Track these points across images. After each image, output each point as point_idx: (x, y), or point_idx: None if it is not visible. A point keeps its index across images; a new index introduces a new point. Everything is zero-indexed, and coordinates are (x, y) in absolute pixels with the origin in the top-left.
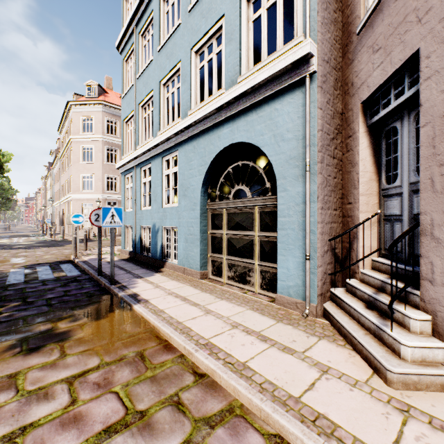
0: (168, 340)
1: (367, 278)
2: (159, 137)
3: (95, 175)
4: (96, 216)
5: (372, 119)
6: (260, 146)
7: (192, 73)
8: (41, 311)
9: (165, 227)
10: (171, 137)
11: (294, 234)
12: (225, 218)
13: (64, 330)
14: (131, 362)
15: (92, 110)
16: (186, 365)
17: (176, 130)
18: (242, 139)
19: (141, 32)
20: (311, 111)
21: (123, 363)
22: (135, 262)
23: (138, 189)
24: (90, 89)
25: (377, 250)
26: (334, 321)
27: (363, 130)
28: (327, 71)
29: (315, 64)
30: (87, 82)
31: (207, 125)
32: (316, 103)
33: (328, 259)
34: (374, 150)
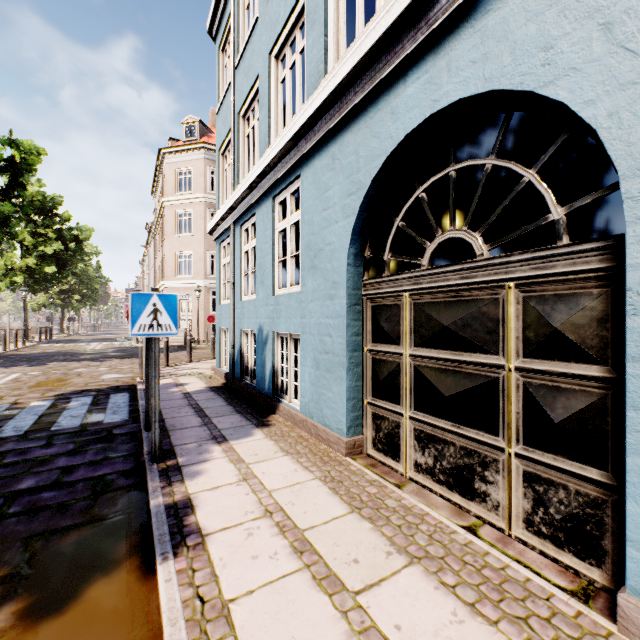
0: None
1: None
2: (265, 156)
3: (195, 252)
4: None
5: None
6: (537, 86)
7: None
8: None
9: (279, 333)
10: (286, 148)
11: None
12: (409, 315)
13: None
14: None
15: (191, 159)
16: None
17: (295, 127)
18: (465, 89)
19: None
20: None
21: None
22: (229, 396)
23: (237, 265)
24: (189, 128)
25: None
26: None
27: None
28: None
29: None
30: (185, 119)
31: (362, 91)
32: None
33: None
34: None
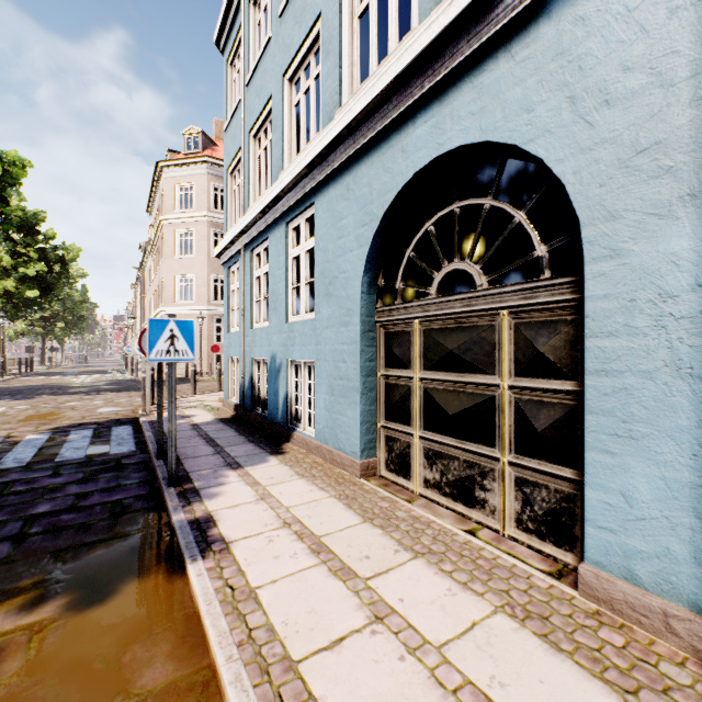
0: None
1: None
2: (279, 181)
3: (197, 276)
4: None
5: None
6: (522, 142)
7: (343, 31)
8: None
9: (292, 361)
10: (300, 175)
11: (654, 391)
12: (419, 341)
13: None
14: None
15: (193, 173)
16: None
17: (310, 156)
18: (466, 137)
19: None
20: None
21: None
22: (240, 427)
23: (248, 291)
24: (190, 140)
25: None
26: None
27: None
28: None
29: None
30: (186, 130)
31: (375, 128)
32: None
33: None
34: None
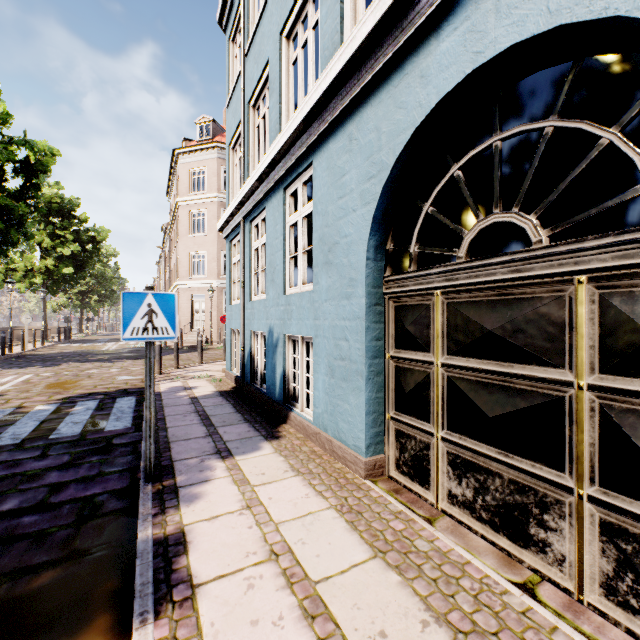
0: None
1: None
2: (275, 143)
3: (208, 252)
4: None
5: None
6: (632, 7)
7: None
8: None
9: (290, 335)
10: (297, 132)
11: None
12: (441, 317)
13: None
14: None
15: (204, 158)
16: None
17: (307, 106)
18: (521, 30)
19: None
20: None
21: None
22: (238, 402)
23: (247, 263)
24: (202, 128)
25: None
26: None
27: None
28: None
29: None
30: (199, 119)
31: (384, 55)
32: None
33: None
34: None
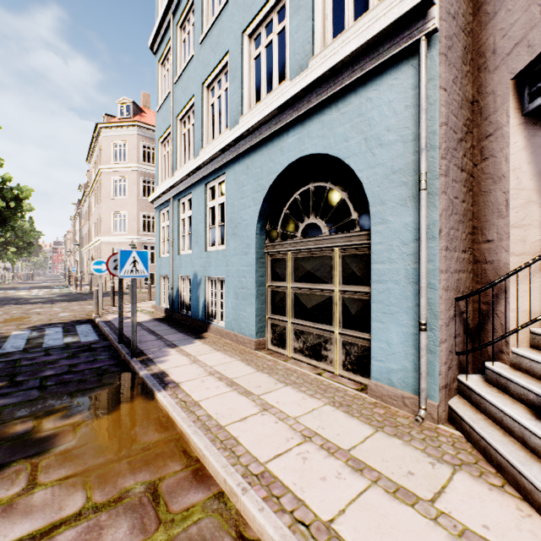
0: (200, 459)
1: (527, 363)
2: (200, 157)
3: (129, 213)
4: (116, 262)
5: (536, 101)
6: (343, 158)
7: (244, 66)
8: (28, 397)
9: (209, 277)
10: (216, 155)
11: (399, 290)
12: (291, 265)
13: (48, 434)
14: (135, 506)
15: (125, 134)
16: (225, 519)
17: (223, 144)
18: (315, 149)
19: (180, 22)
20: (428, 94)
21: (121, 507)
22: (171, 323)
23: (175, 228)
24: (123, 107)
25: (540, 317)
26: (474, 435)
27: (515, 121)
28: (454, 32)
29: (436, 18)
30: (120, 100)
31: (264, 134)
32: (437, 81)
33: (454, 330)
34: (535, 154)
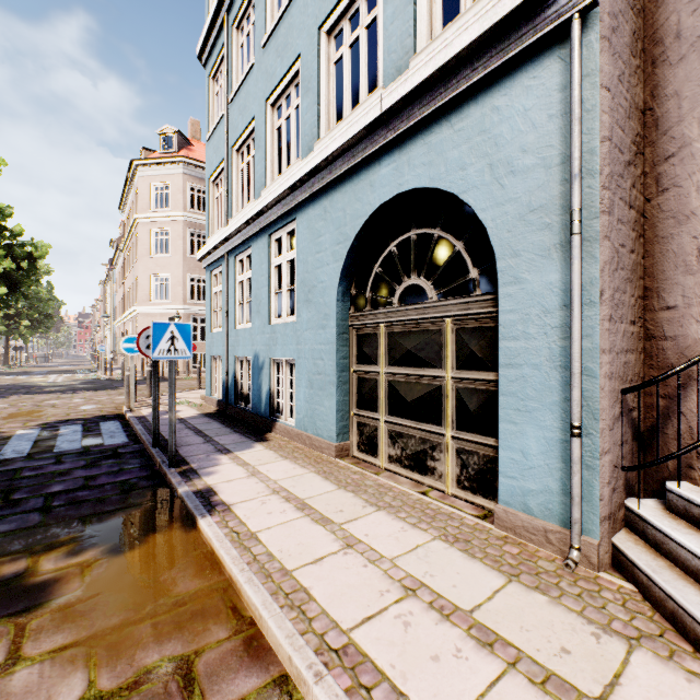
0: (256, 621)
1: None
2: (263, 198)
3: (173, 275)
4: (149, 339)
5: None
6: (458, 192)
7: (321, 74)
8: (25, 524)
9: (275, 359)
10: (283, 194)
11: (540, 378)
12: (384, 342)
13: (45, 579)
14: (157, 697)
15: (168, 173)
16: None
17: (292, 180)
18: (419, 182)
19: (236, 21)
20: (583, 96)
21: (137, 699)
22: (225, 420)
23: (231, 294)
24: (166, 139)
25: None
26: (655, 592)
27: None
28: (619, 9)
29: None
30: (161, 129)
31: (348, 163)
32: (596, 76)
33: (620, 435)
34: None
